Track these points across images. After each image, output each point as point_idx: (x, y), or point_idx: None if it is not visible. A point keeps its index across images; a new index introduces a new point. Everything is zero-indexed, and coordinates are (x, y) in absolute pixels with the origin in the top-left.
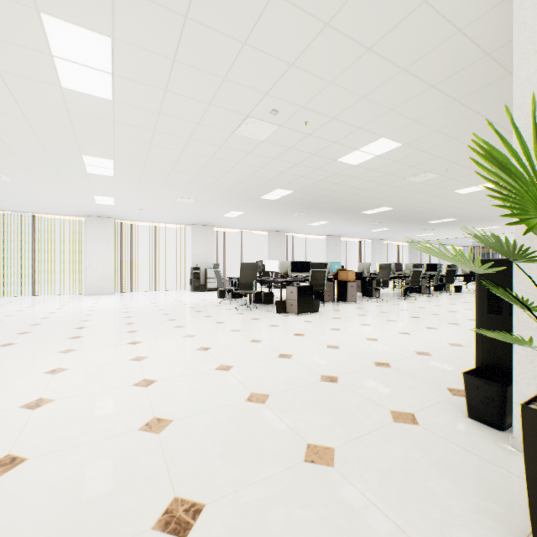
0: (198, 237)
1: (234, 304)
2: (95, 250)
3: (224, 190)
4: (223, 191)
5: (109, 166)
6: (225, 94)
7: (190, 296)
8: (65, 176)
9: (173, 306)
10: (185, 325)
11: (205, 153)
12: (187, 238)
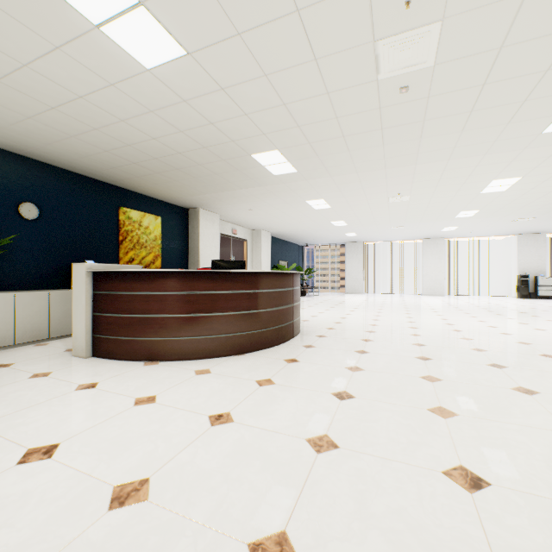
0: (525, 246)
1: None
2: (429, 263)
3: None
4: None
5: (473, 213)
6: None
7: (520, 301)
8: (437, 221)
9: (512, 306)
10: (540, 316)
11: None
12: (510, 247)
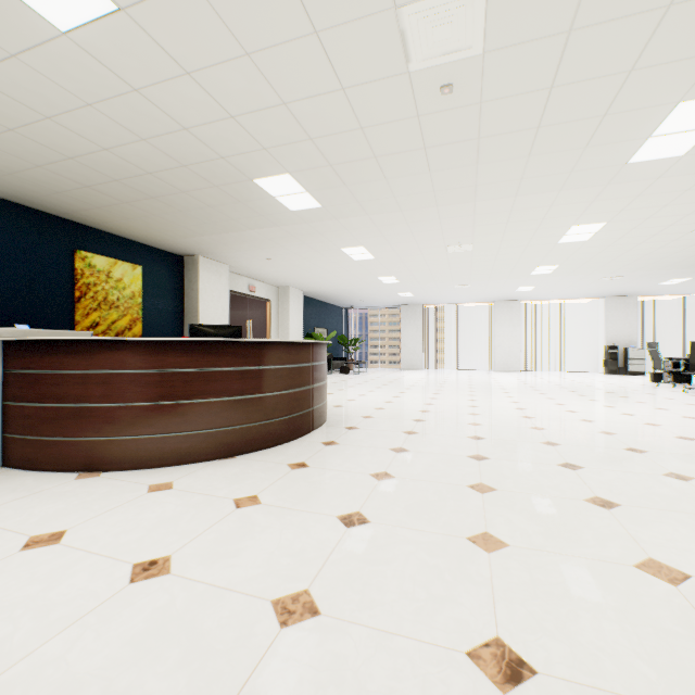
0: (613, 311)
1: (678, 388)
2: (502, 331)
3: (666, 264)
4: (664, 266)
5: (551, 269)
6: (686, 219)
7: (608, 378)
8: (510, 279)
9: (598, 384)
10: (629, 397)
11: (652, 247)
12: (596, 313)
